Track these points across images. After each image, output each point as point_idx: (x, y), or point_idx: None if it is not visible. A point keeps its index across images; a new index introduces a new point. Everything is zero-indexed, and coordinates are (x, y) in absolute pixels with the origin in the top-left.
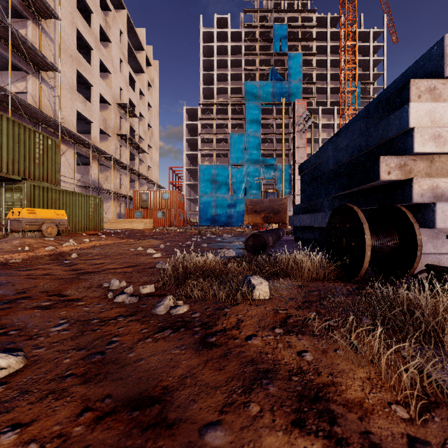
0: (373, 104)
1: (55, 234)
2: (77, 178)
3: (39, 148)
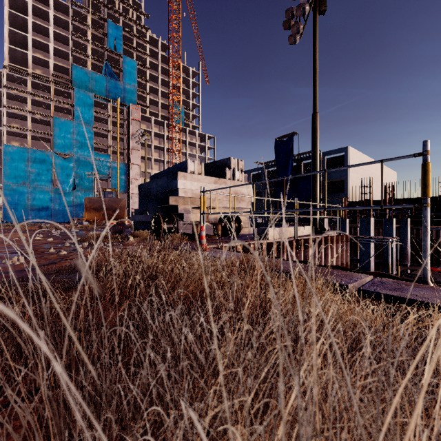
0: (171, 169)
1: None
2: None
3: None
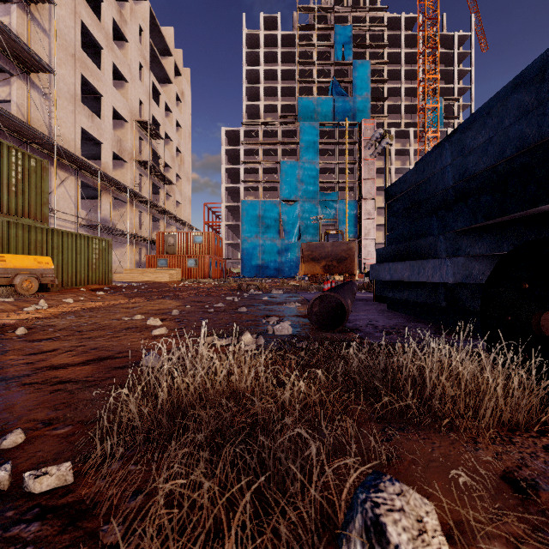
0: (533, 70)
1: (35, 290)
2: (81, 215)
3: (17, 171)
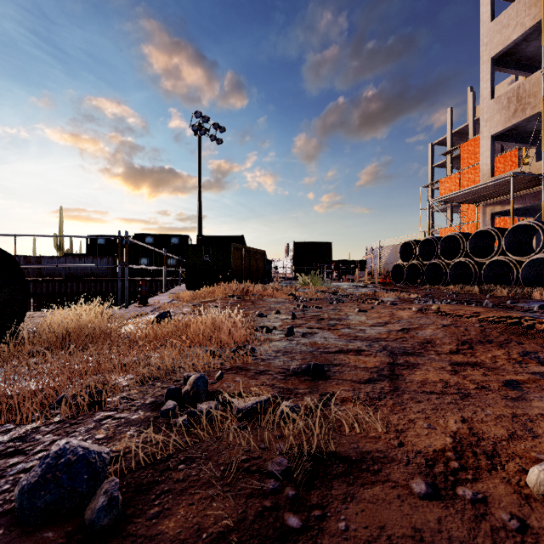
0: None
1: None
2: None
3: None
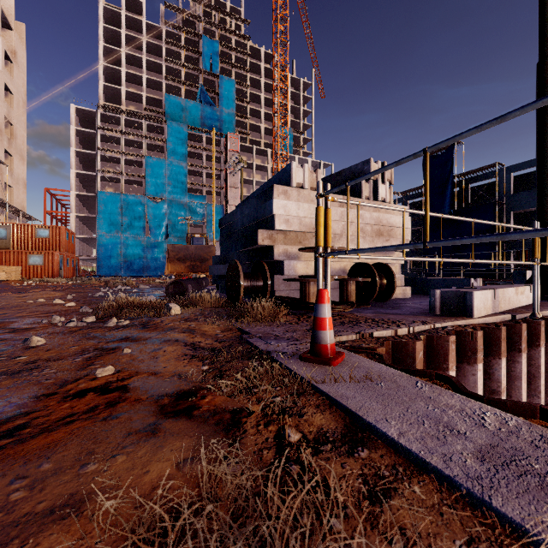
0: (265, 186)
1: None
2: None
3: None
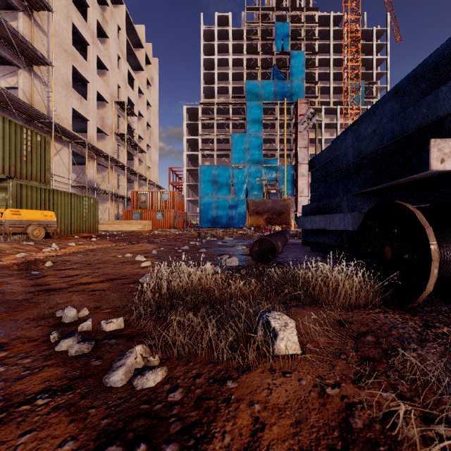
0: (404, 83)
1: (42, 237)
2: (72, 178)
3: (27, 145)
